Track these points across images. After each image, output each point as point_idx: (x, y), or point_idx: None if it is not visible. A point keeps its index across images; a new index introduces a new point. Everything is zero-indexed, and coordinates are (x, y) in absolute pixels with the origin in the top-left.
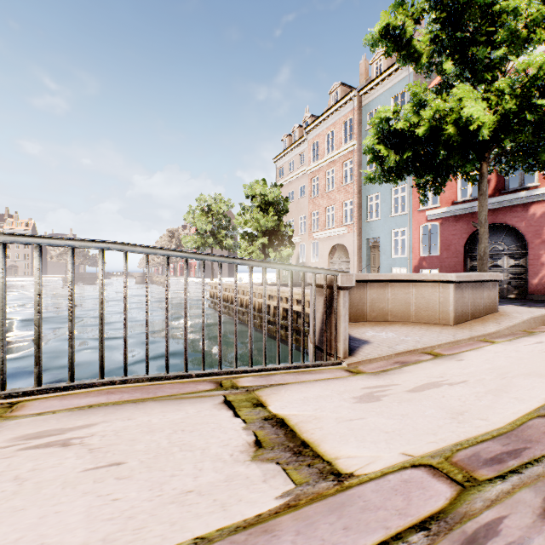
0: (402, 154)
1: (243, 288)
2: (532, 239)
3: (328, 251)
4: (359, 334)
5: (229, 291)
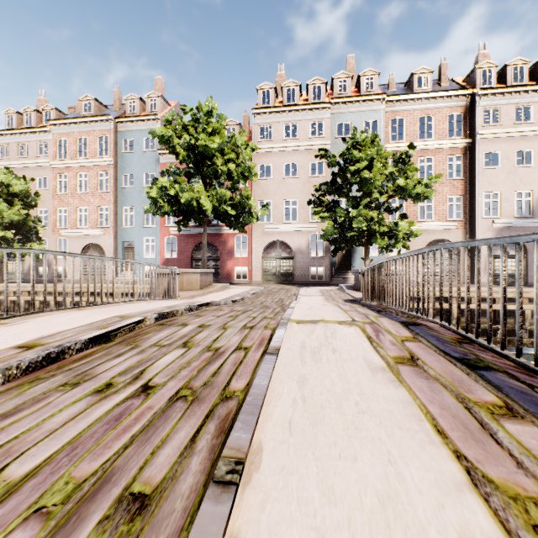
0: (172, 206)
1: None
2: (222, 252)
3: (81, 249)
4: None
5: None
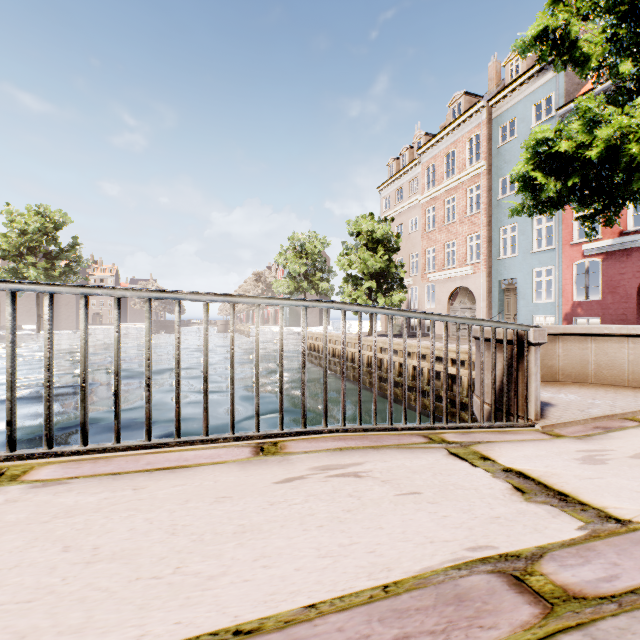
0: (565, 181)
1: (347, 339)
2: None
3: (447, 296)
4: None
5: (329, 342)
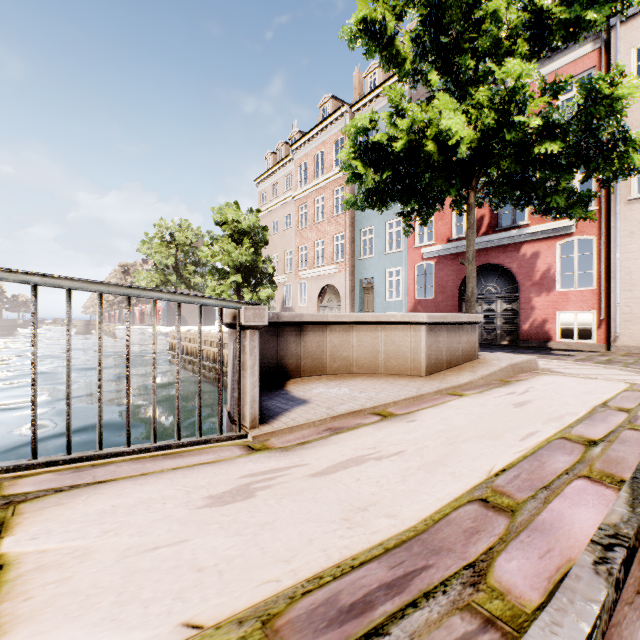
0: (382, 173)
1: (210, 337)
2: (523, 281)
3: (317, 293)
4: (304, 391)
5: (194, 342)
